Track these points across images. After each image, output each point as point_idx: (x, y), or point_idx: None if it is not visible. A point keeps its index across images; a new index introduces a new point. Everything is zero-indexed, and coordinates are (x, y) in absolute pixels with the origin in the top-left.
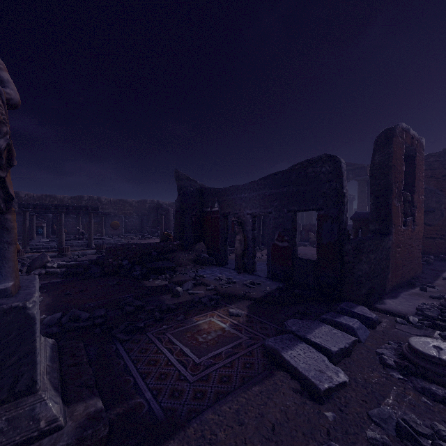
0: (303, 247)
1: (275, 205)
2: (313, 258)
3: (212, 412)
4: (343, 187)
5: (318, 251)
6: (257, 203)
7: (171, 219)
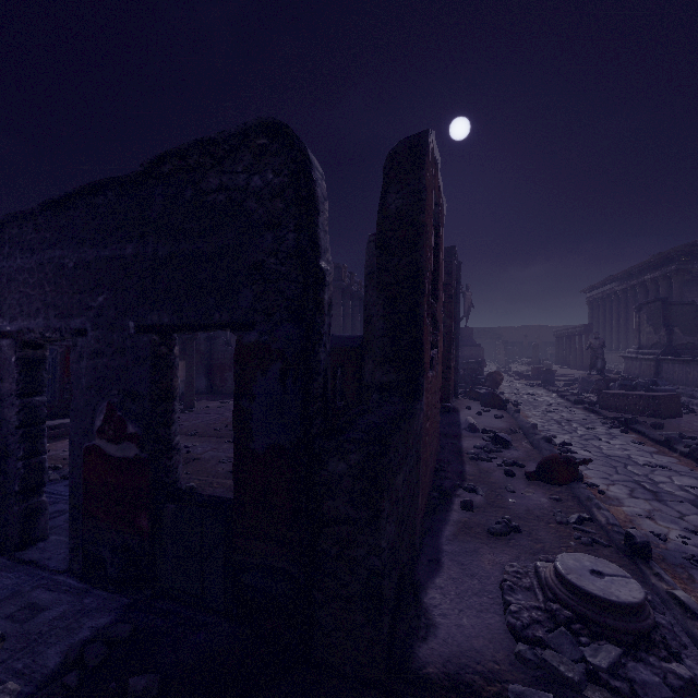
0: None
1: (97, 307)
2: None
3: None
4: (319, 251)
5: (237, 477)
6: (36, 297)
7: None
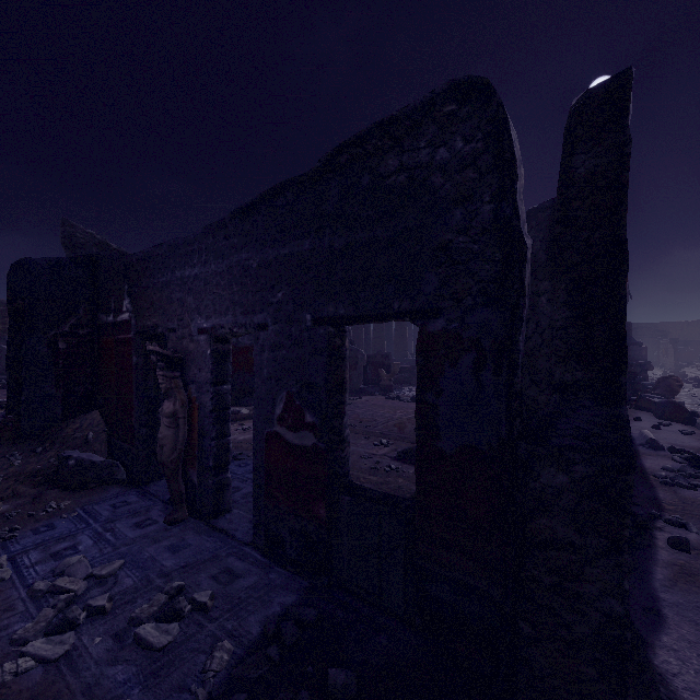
0: (369, 399)
1: (277, 302)
2: (388, 431)
3: None
4: (519, 223)
5: (421, 477)
6: (226, 297)
7: None
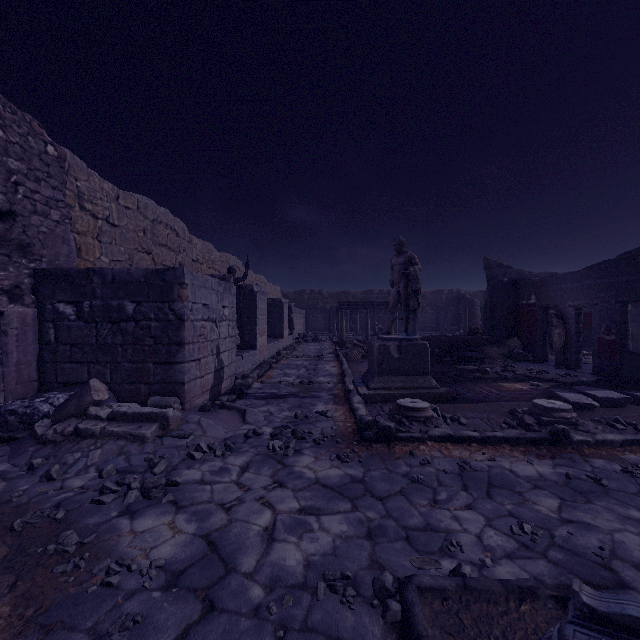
0: None
1: (601, 297)
2: None
3: (504, 402)
4: None
5: None
6: (580, 295)
7: (476, 313)
